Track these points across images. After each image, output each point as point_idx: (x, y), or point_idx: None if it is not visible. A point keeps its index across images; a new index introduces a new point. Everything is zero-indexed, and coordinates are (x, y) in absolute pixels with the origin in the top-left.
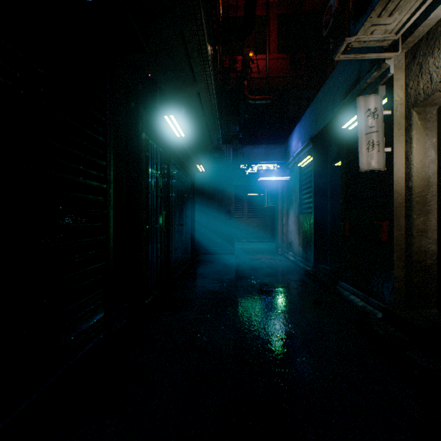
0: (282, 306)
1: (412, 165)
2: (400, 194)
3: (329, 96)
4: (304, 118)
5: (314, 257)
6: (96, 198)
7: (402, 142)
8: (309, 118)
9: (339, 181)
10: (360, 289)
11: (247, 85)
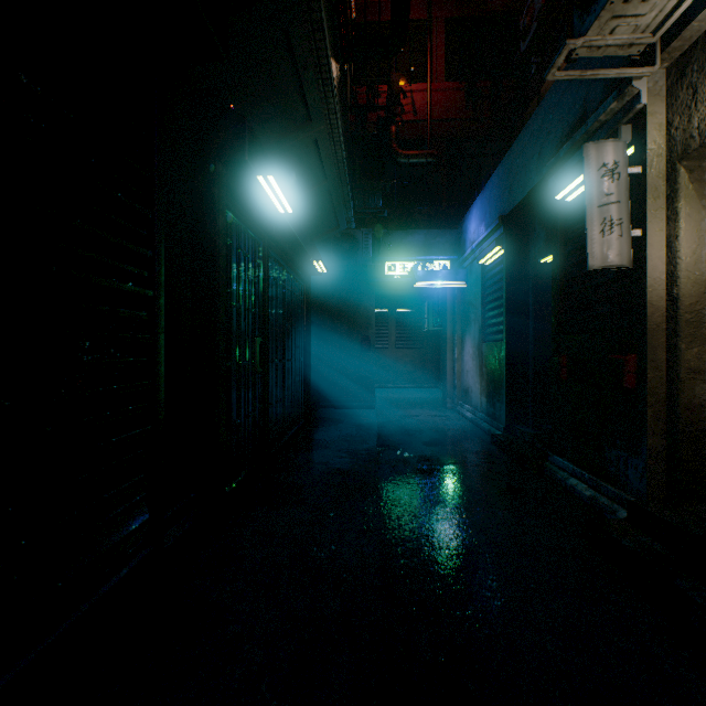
0: (456, 496)
1: (678, 258)
2: (657, 309)
3: (532, 146)
4: (490, 186)
5: (507, 413)
6: (133, 313)
7: (660, 221)
8: (497, 185)
9: (548, 288)
10: (586, 469)
11: (395, 133)
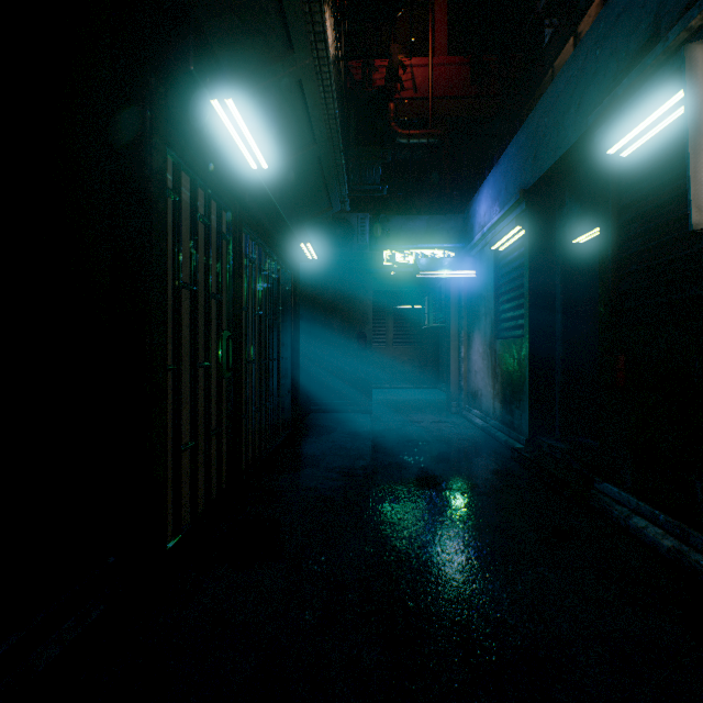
0: (486, 544)
1: None
2: None
3: (567, 97)
4: (507, 157)
5: (530, 423)
6: None
7: None
8: (517, 155)
9: (579, 275)
10: (659, 506)
11: (394, 111)
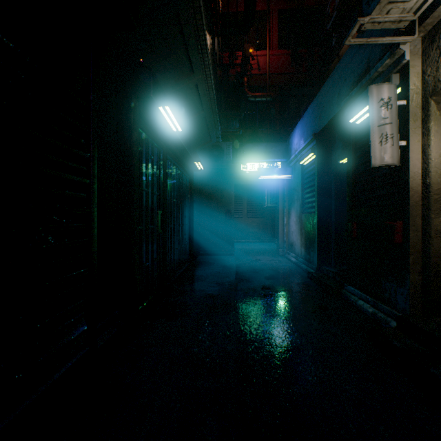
0: (286, 312)
1: (430, 159)
2: (416, 192)
3: (334, 89)
4: (307, 114)
5: (318, 258)
6: (76, 194)
7: (418, 135)
8: (312, 114)
9: (344, 179)
10: (369, 294)
11: (247, 82)
